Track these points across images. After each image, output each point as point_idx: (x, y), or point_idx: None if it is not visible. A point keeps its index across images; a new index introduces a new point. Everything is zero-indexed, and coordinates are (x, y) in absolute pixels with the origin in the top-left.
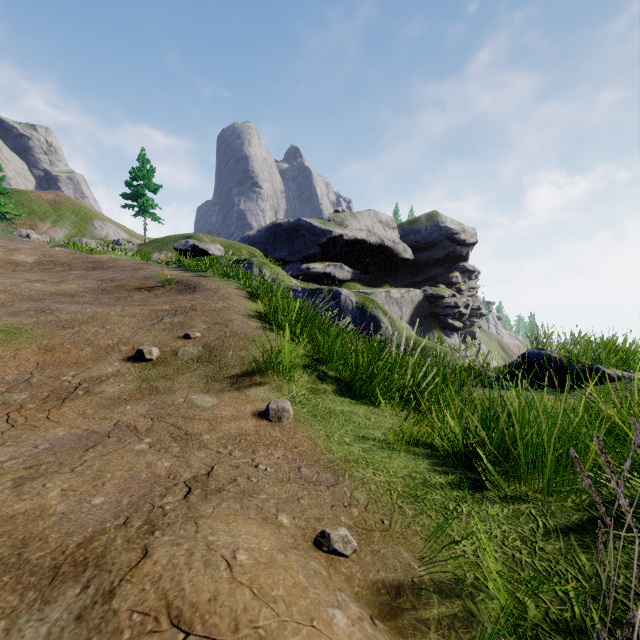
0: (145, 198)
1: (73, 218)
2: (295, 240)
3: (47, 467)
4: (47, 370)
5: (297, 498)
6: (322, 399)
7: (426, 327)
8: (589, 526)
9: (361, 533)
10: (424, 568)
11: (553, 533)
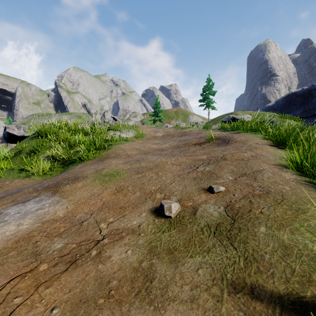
0: (208, 99)
1: (182, 116)
2: (308, 101)
3: None
4: (101, 212)
5: None
6: None
7: None
8: None
9: None
10: None
11: None
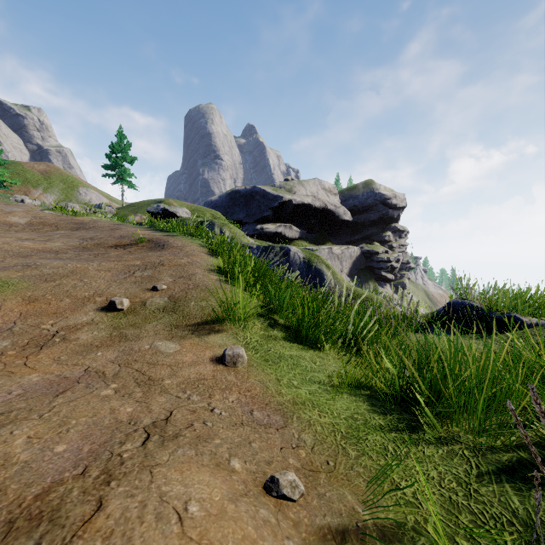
0: (123, 168)
1: (61, 185)
2: (251, 204)
3: (17, 413)
4: (29, 319)
5: (249, 442)
6: (273, 345)
7: (363, 279)
8: (519, 467)
9: (308, 475)
10: (367, 512)
11: (486, 474)
